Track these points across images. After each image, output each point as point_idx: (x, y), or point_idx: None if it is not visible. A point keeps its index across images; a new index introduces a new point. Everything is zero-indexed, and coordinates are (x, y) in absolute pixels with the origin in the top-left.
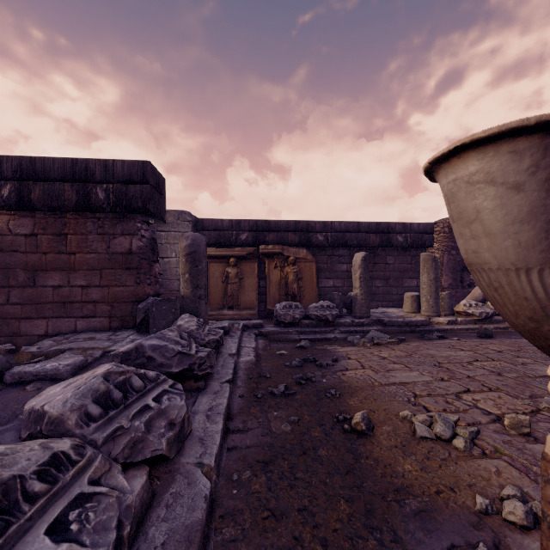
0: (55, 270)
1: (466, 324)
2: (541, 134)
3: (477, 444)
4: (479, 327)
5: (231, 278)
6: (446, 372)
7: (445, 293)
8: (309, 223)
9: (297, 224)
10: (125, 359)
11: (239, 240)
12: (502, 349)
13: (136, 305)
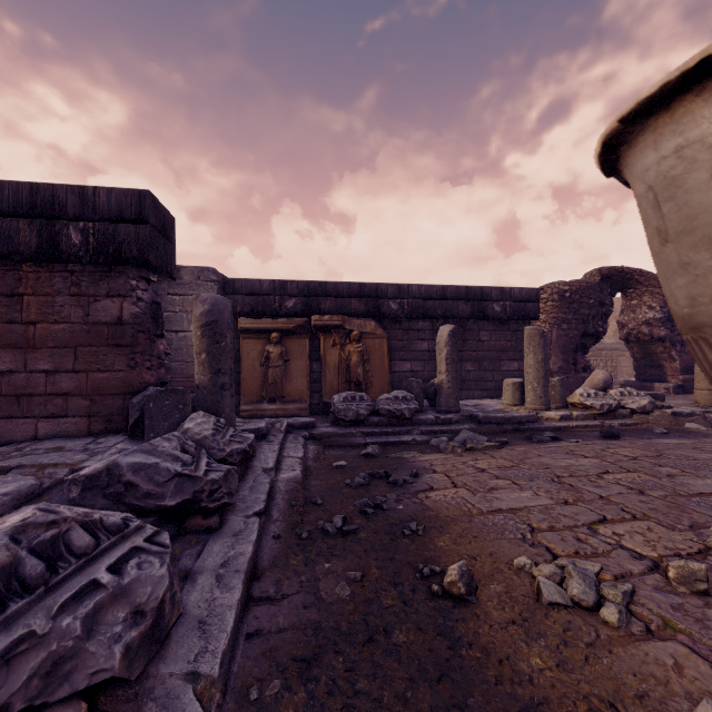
0: (4, 347)
1: (583, 420)
2: None
3: (635, 613)
4: (601, 424)
5: (273, 360)
6: (570, 491)
7: (556, 379)
8: (379, 287)
9: (363, 288)
10: (90, 487)
11: (284, 308)
12: (636, 454)
13: (129, 399)
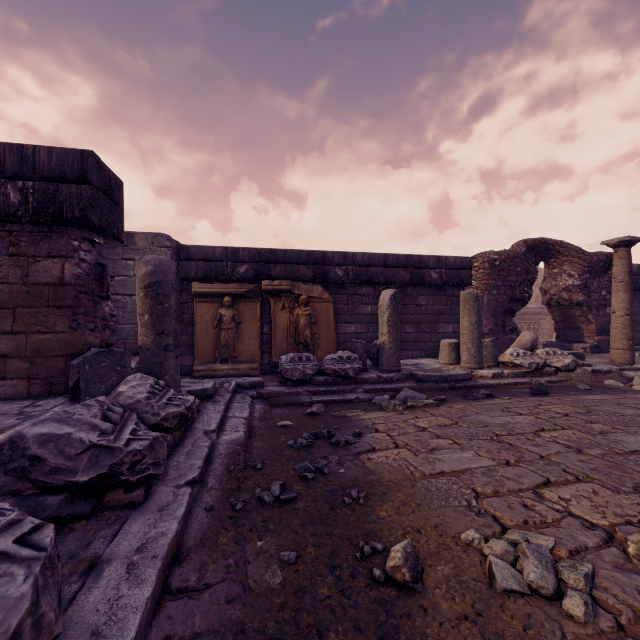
0: None
1: (513, 377)
2: None
3: (600, 602)
4: (529, 381)
5: (225, 323)
6: (510, 450)
7: (488, 340)
8: (326, 254)
9: (311, 255)
10: None
11: (236, 273)
12: (567, 411)
13: (71, 360)
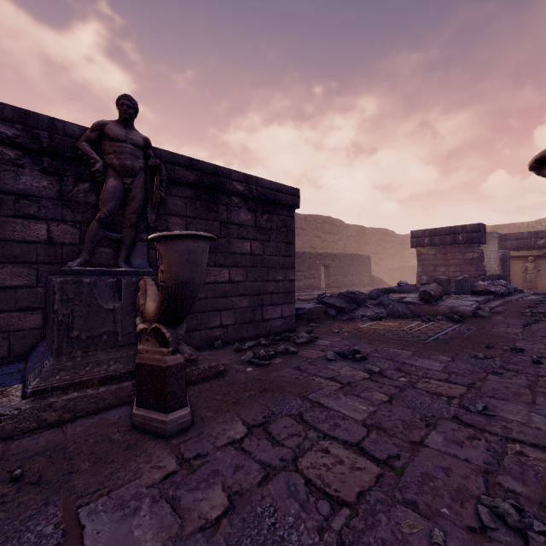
0: (442, 266)
1: None
2: None
3: None
4: None
5: (529, 270)
6: None
7: None
8: None
9: None
10: None
11: (536, 244)
12: None
13: (475, 279)
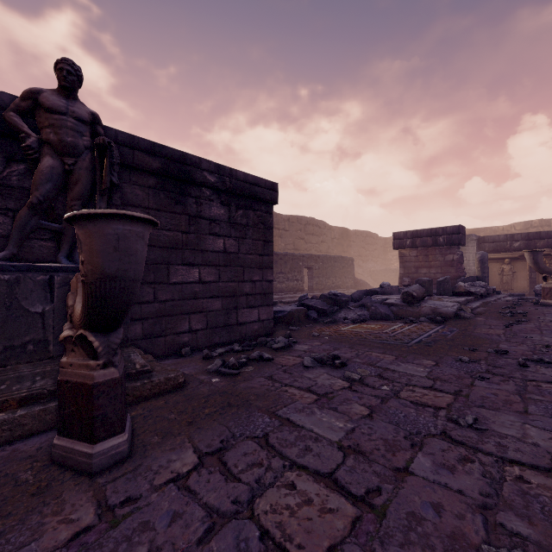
0: (424, 268)
1: None
2: (527, 252)
3: None
4: None
5: (505, 272)
6: None
7: None
8: None
9: None
10: None
11: (512, 247)
12: None
13: (455, 280)
